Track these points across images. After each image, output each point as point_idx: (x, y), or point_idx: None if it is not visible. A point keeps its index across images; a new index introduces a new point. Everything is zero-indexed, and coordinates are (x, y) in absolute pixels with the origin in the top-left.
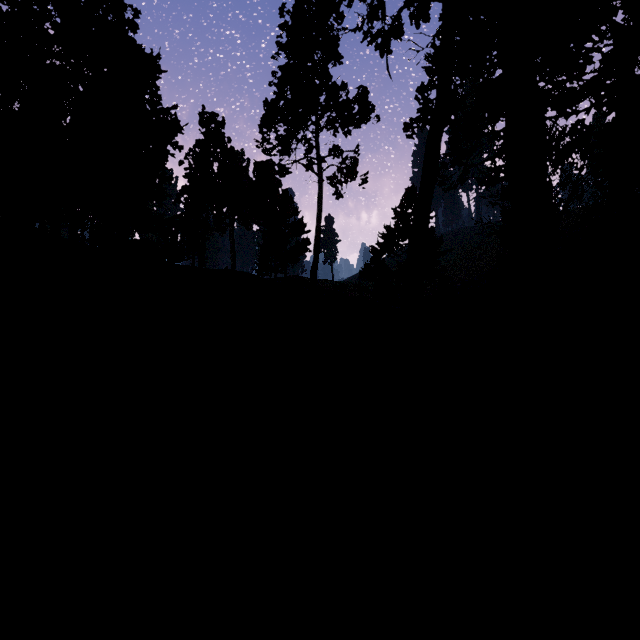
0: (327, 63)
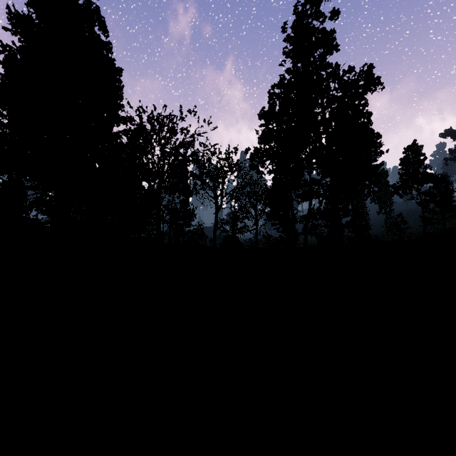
0: None
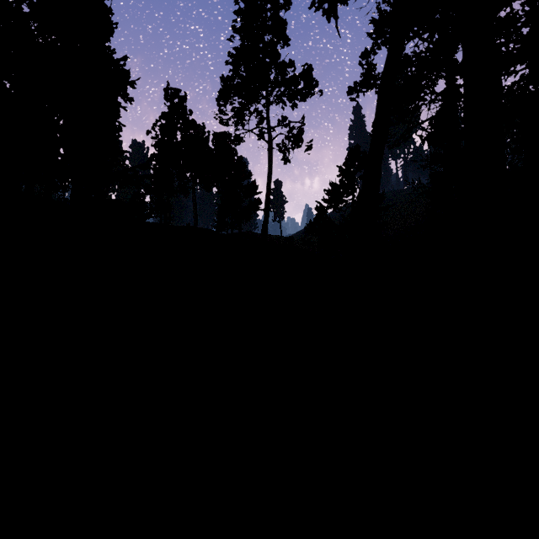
0: (276, 44)
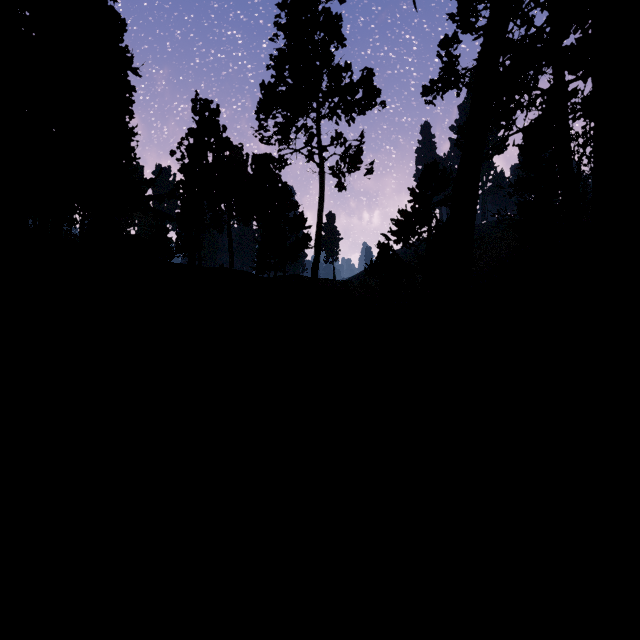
0: (329, 45)
